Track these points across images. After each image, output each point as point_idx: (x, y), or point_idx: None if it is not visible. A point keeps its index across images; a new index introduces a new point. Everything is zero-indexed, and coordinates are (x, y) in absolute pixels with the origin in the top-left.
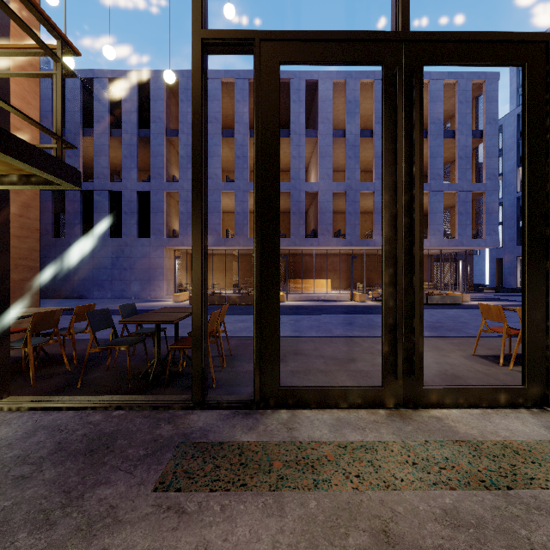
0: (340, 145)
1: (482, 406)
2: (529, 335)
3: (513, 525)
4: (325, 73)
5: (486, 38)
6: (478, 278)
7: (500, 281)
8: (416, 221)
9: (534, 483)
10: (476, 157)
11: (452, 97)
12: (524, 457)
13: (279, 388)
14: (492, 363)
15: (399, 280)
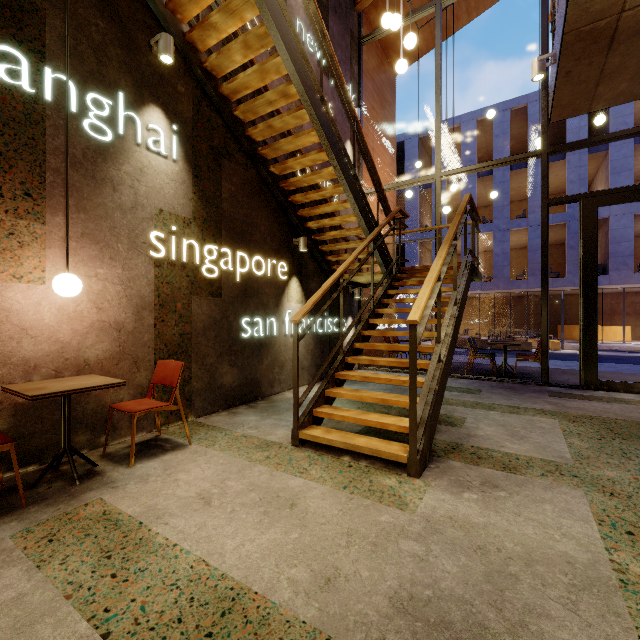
0: None
1: None
2: None
3: None
4: None
5: None
6: None
7: None
8: None
9: None
10: None
11: None
12: None
13: (597, 380)
14: None
15: None
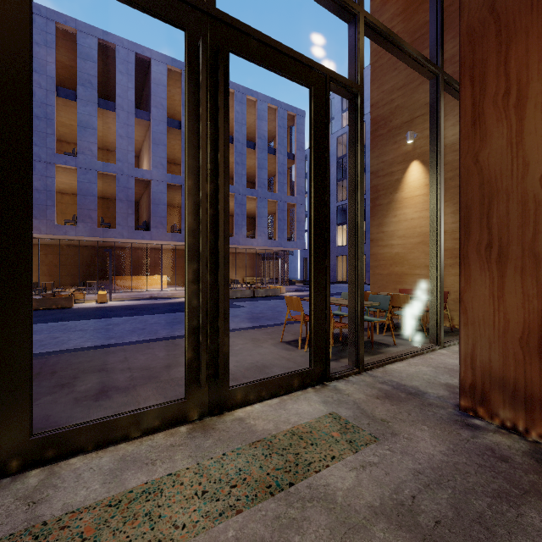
0: (176, 137)
1: (281, 393)
2: (315, 323)
3: (289, 534)
4: (159, 55)
5: (284, 50)
6: (293, 274)
7: (307, 276)
8: (221, 213)
9: (311, 468)
10: (291, 175)
11: (274, 120)
12: (306, 441)
13: (30, 438)
14: (294, 348)
15: (202, 277)
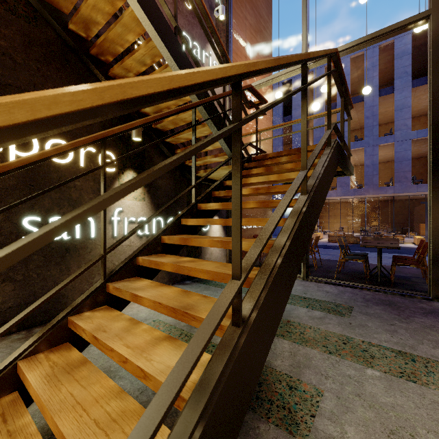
0: None
1: None
2: None
3: None
4: None
5: None
6: None
7: None
8: None
9: None
10: None
11: None
12: None
13: None
14: None
15: None
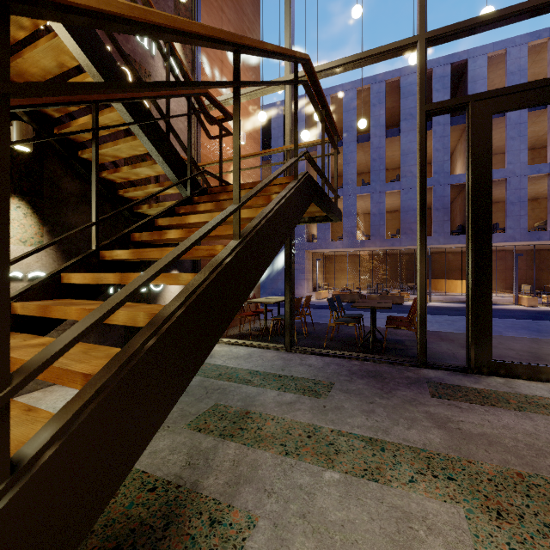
0: (497, 126)
1: None
2: None
3: None
4: (477, 50)
5: None
6: None
7: None
8: None
9: None
10: None
11: None
12: None
13: (491, 360)
14: None
15: None
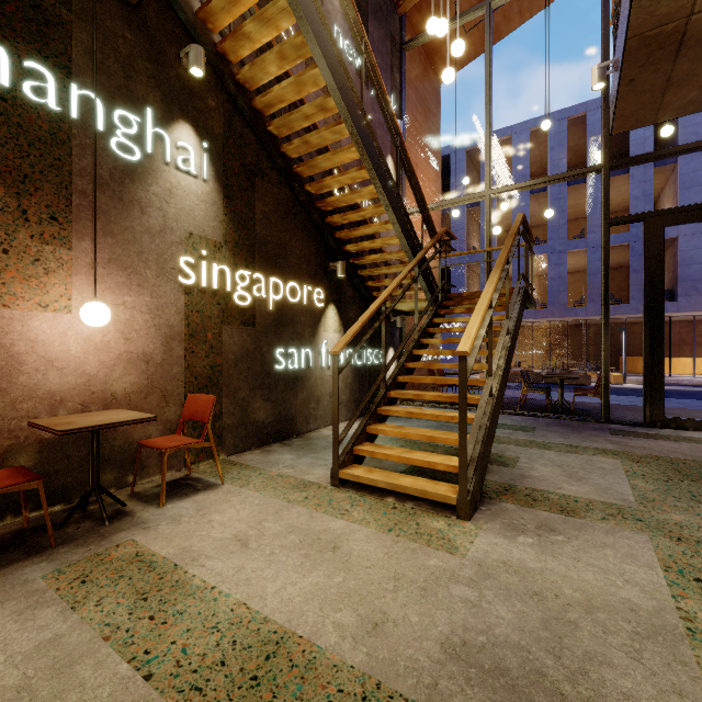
0: None
1: None
2: None
3: None
4: None
5: None
6: None
7: None
8: None
9: None
10: None
11: None
12: None
13: (664, 417)
14: None
15: None
